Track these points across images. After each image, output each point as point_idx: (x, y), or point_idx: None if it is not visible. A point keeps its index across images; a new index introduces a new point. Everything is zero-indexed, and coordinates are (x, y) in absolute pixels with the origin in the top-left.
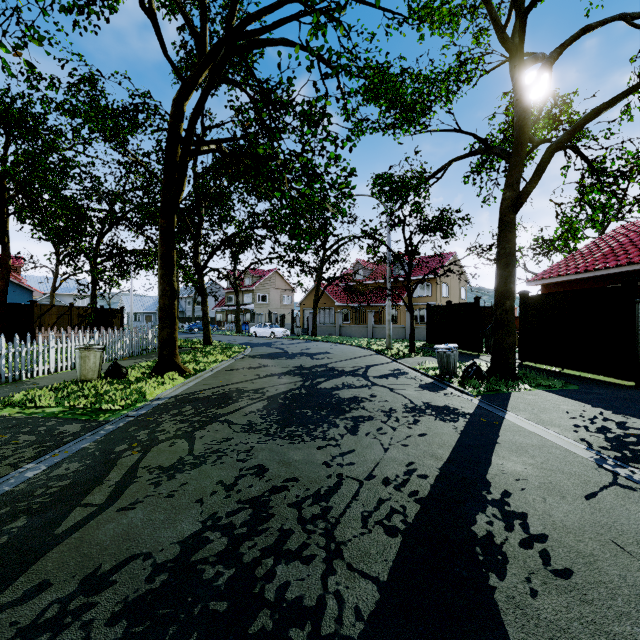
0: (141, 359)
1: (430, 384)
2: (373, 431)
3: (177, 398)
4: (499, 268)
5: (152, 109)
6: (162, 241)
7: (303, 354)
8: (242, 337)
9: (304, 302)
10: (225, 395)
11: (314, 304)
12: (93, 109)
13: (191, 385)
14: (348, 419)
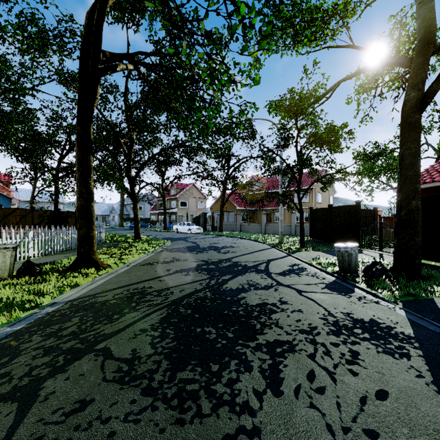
0: (74, 253)
1: (335, 283)
2: (303, 382)
3: (73, 303)
4: (403, 168)
5: (75, 31)
6: (78, 146)
7: (211, 248)
8: (167, 233)
9: (213, 207)
10: (125, 299)
11: (221, 208)
12: (19, 28)
13: (100, 283)
14: (262, 349)
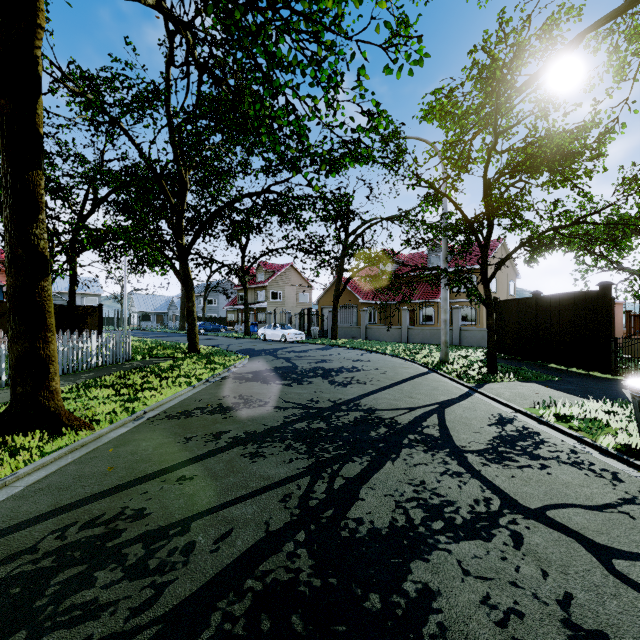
0: None
1: None
2: None
3: None
4: None
5: None
6: (3, 147)
7: (318, 372)
8: (248, 340)
9: (322, 299)
10: (12, 596)
11: (334, 300)
12: None
13: (18, 488)
14: None
